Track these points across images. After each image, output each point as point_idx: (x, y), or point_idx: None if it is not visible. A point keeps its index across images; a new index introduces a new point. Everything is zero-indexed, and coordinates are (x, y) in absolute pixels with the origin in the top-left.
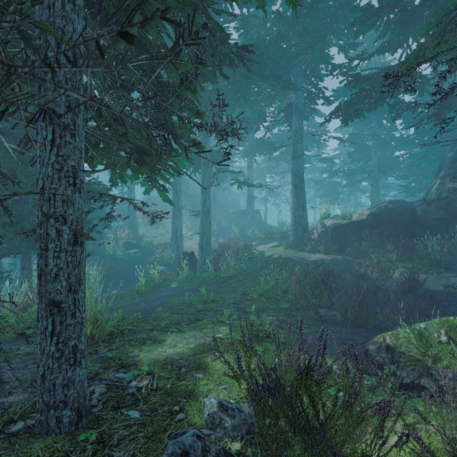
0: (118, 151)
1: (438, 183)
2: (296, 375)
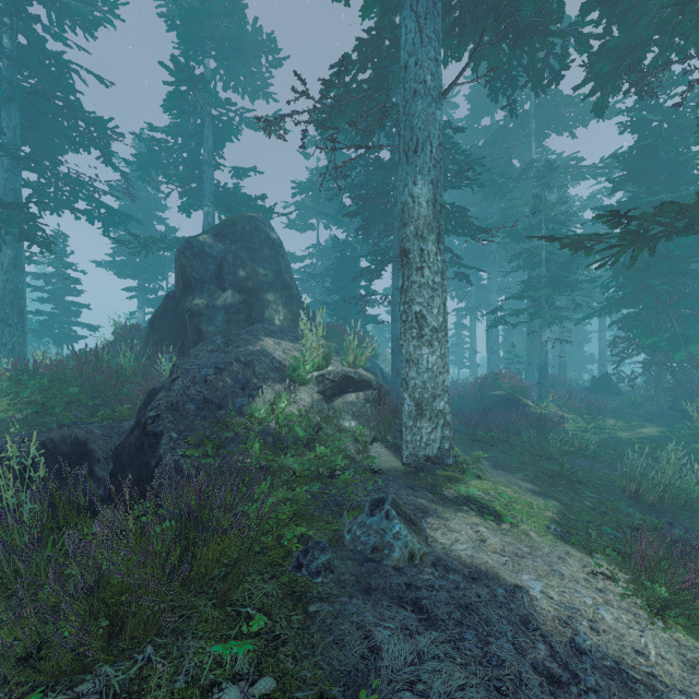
0: (692, 334)
1: (289, 313)
2: (590, 406)
